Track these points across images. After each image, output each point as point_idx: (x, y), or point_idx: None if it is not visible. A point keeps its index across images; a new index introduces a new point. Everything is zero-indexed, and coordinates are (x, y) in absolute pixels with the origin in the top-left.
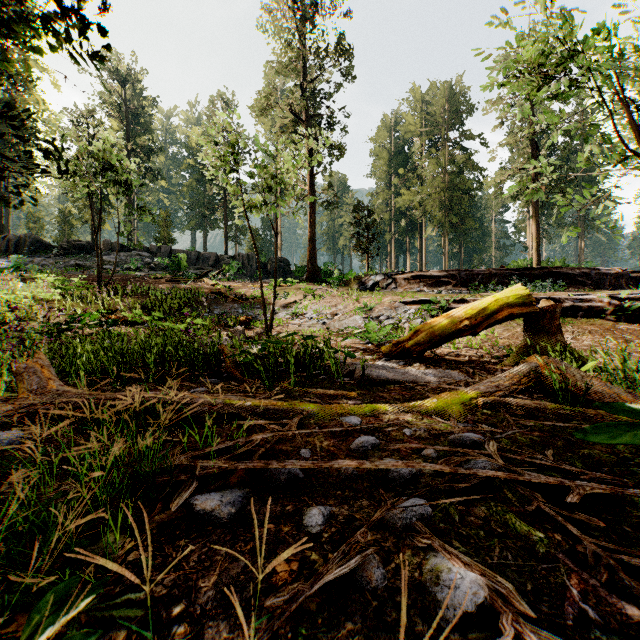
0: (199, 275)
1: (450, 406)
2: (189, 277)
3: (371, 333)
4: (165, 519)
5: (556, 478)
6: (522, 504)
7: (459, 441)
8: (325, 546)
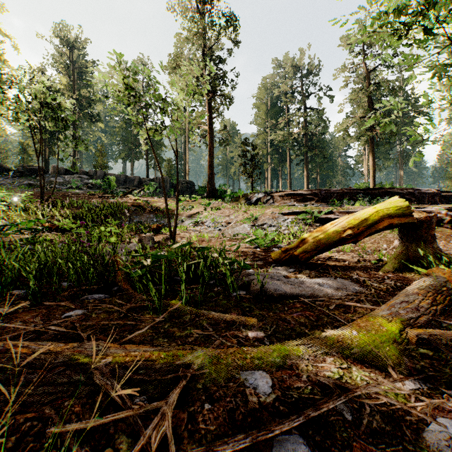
0: (125, 192)
1: (377, 343)
2: (117, 194)
3: (259, 239)
4: None
5: None
6: None
7: (450, 451)
8: None
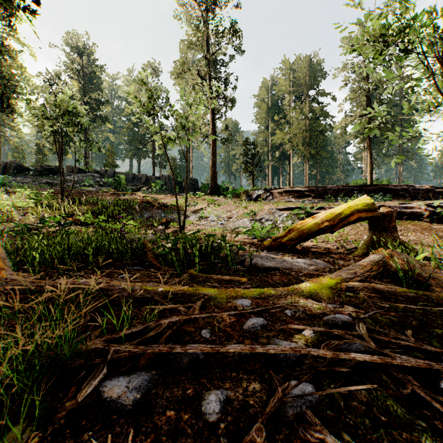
0: (134, 190)
1: (320, 289)
2: (127, 191)
3: (256, 231)
4: (75, 405)
5: (423, 361)
6: (397, 387)
7: (332, 322)
8: (221, 438)
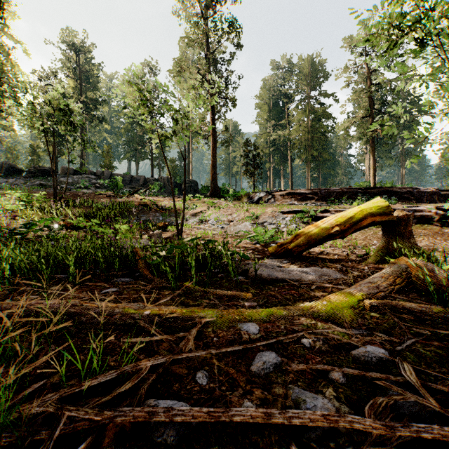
0: (131, 192)
1: (340, 309)
2: (124, 193)
3: (259, 236)
4: None
5: None
6: None
7: (364, 358)
8: None
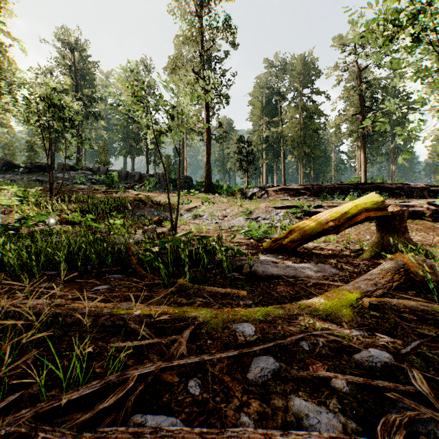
0: (127, 188)
1: (338, 307)
2: (120, 189)
3: (253, 231)
4: None
5: None
6: None
7: (368, 363)
8: None
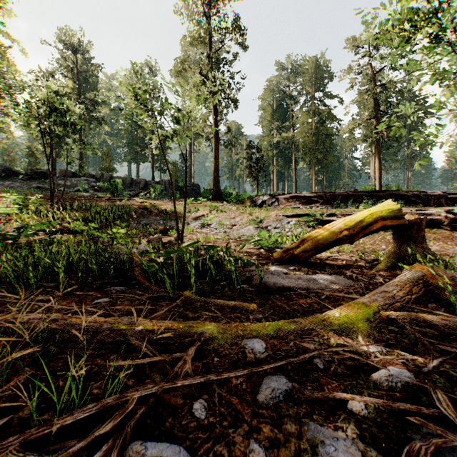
0: (132, 195)
1: (354, 322)
2: (124, 197)
3: (263, 240)
4: None
5: None
6: None
7: (388, 383)
8: None
